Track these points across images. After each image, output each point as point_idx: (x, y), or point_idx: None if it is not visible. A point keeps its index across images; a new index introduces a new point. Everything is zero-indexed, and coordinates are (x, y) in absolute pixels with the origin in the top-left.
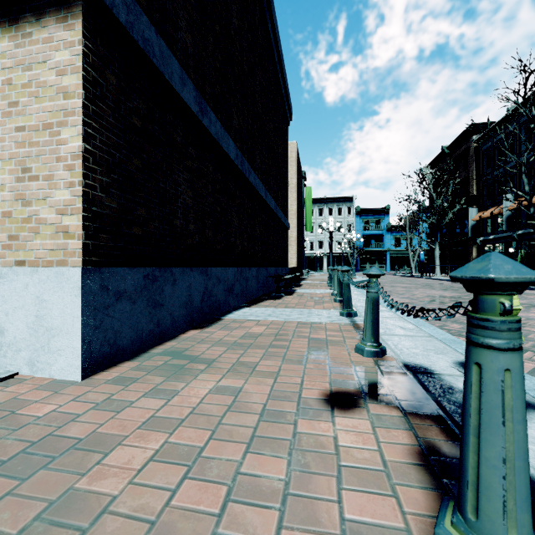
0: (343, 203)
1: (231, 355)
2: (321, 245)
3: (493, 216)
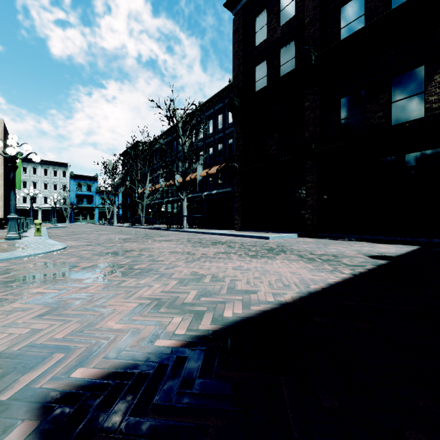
0: (59, 167)
1: None
2: (36, 200)
3: None
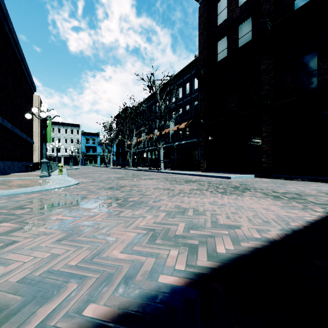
0: (74, 127)
1: (18, 176)
2: (60, 150)
3: None
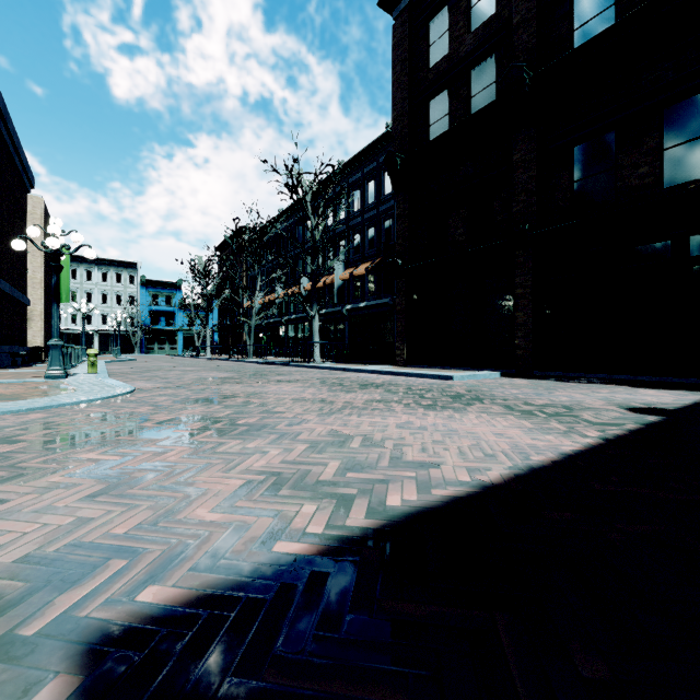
0: (124, 269)
1: None
2: (90, 319)
3: None
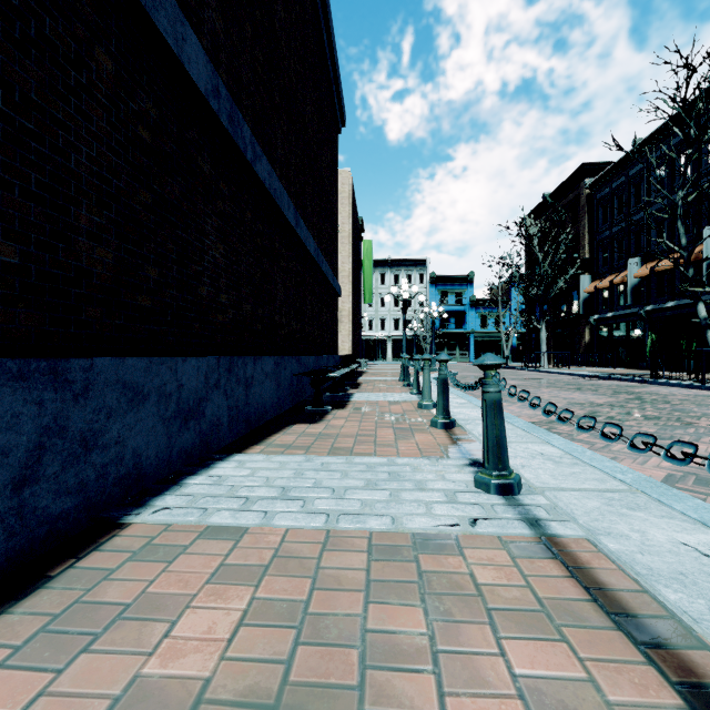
0: (414, 268)
1: None
2: (384, 324)
3: (612, 286)
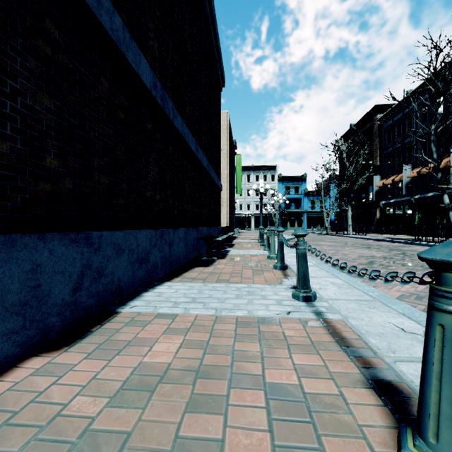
0: (268, 171)
1: None
2: (249, 207)
3: (394, 183)
